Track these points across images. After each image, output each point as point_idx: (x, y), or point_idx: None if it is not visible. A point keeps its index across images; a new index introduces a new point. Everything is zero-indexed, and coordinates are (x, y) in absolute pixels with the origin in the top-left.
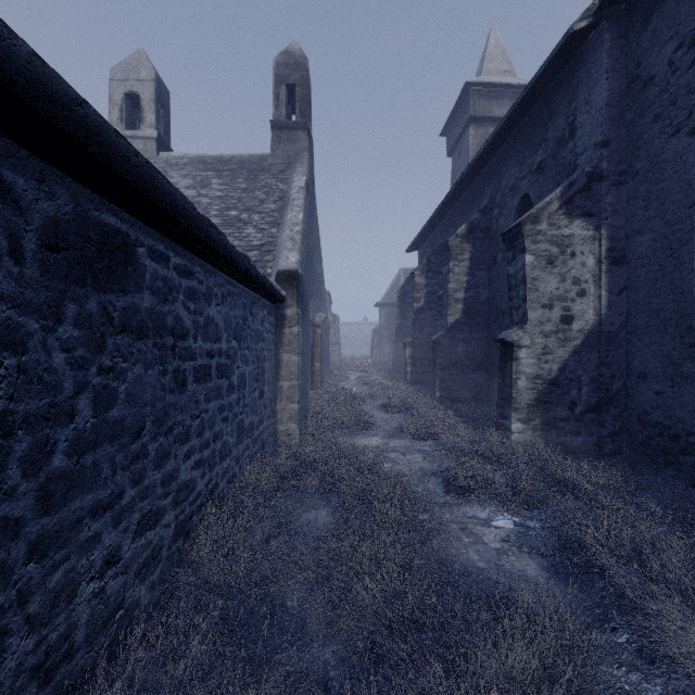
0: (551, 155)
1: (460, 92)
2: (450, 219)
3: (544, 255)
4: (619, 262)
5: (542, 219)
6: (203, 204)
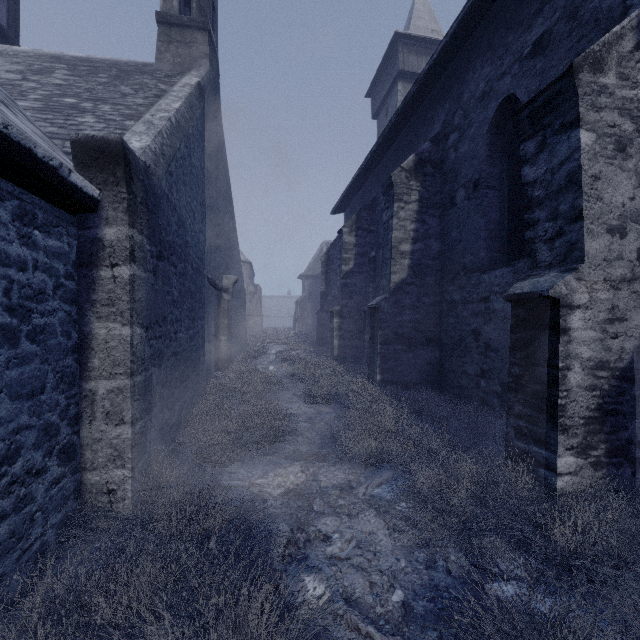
0: (563, 18)
1: (389, 45)
2: (384, 167)
3: (611, 134)
4: None
5: (608, 65)
6: (22, 87)
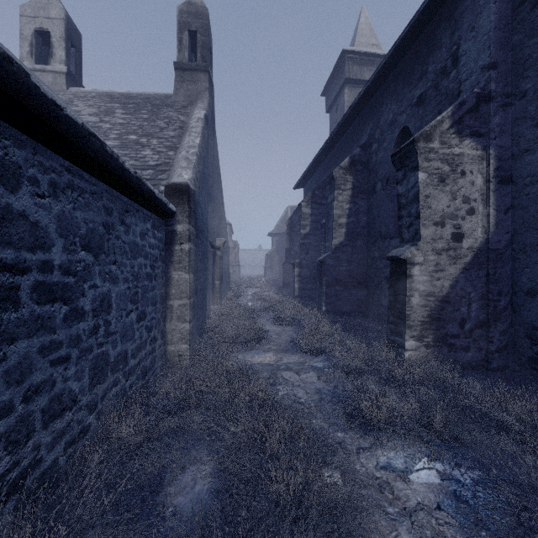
0: (432, 87)
1: (338, 59)
2: (331, 159)
3: (436, 173)
4: (506, 181)
5: (434, 137)
6: (103, 129)
